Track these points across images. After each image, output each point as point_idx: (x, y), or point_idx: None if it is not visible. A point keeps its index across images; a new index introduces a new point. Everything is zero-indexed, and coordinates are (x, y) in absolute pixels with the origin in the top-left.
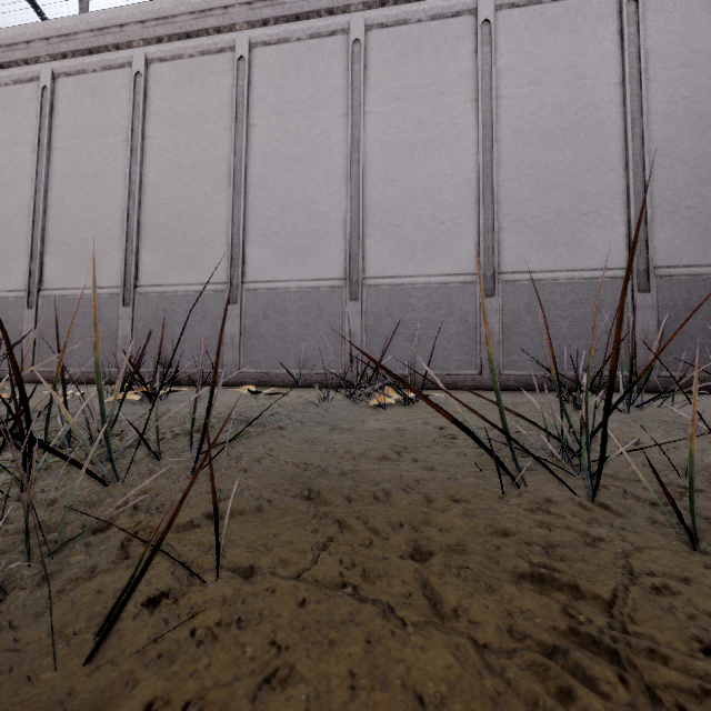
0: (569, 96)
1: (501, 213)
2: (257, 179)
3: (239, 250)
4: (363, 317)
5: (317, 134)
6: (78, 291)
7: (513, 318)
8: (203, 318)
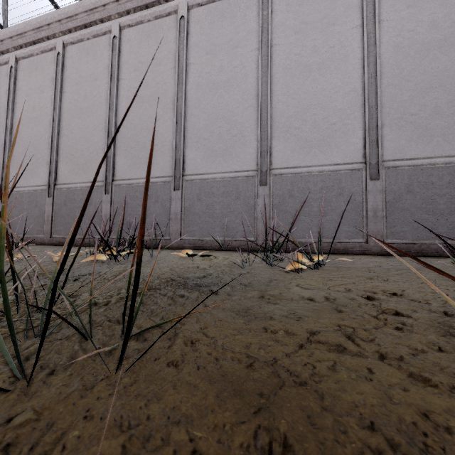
0: (444, 12)
1: (383, 113)
2: (193, 101)
3: (180, 152)
4: (271, 198)
5: (235, 66)
6: (77, 185)
7: (395, 197)
8: (156, 201)
